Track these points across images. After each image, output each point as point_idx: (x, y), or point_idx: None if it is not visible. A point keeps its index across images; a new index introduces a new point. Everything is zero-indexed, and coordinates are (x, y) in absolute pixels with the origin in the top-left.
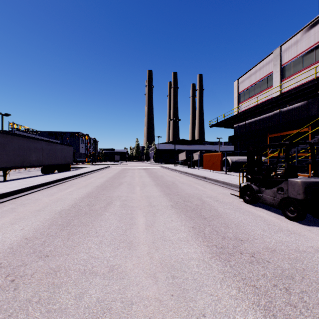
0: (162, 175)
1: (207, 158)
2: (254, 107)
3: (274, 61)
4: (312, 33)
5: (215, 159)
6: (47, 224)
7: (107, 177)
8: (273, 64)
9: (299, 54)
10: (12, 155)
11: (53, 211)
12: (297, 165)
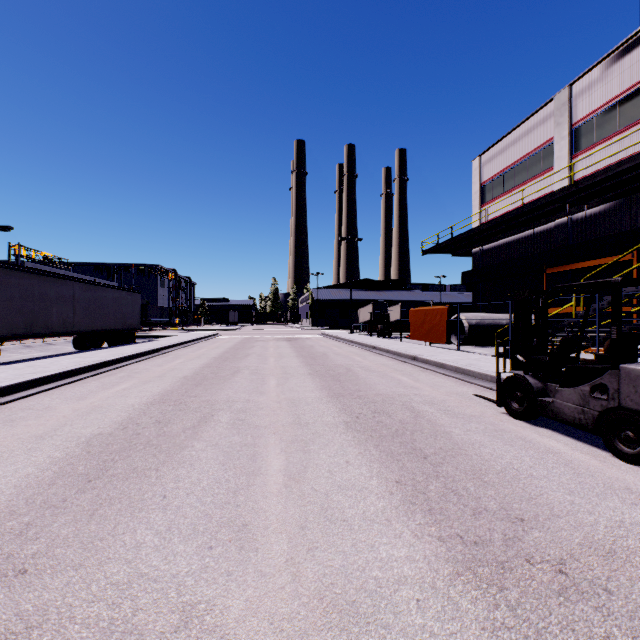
0: (324, 352)
1: (418, 317)
2: (516, 212)
3: (557, 115)
4: (638, 56)
5: (434, 320)
6: (51, 472)
7: (210, 357)
8: (555, 122)
9: (610, 100)
10: (6, 311)
11: (73, 438)
12: (638, 333)
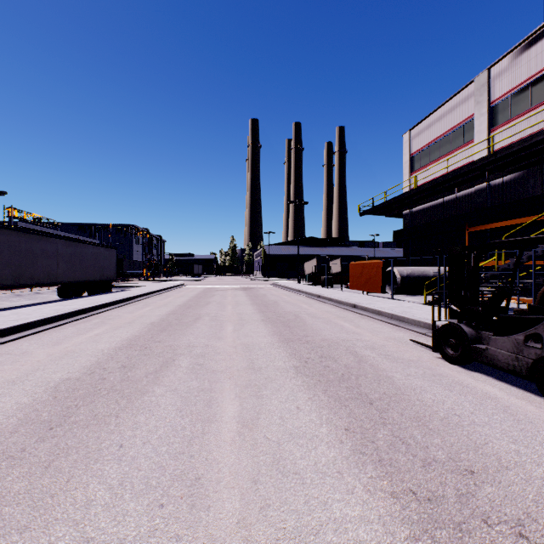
0: (275, 300)
1: (357, 269)
2: (441, 179)
3: (477, 95)
4: None
5: (371, 272)
6: (15, 419)
7: (176, 305)
8: (476, 100)
9: (523, 81)
10: None
11: (42, 383)
12: None
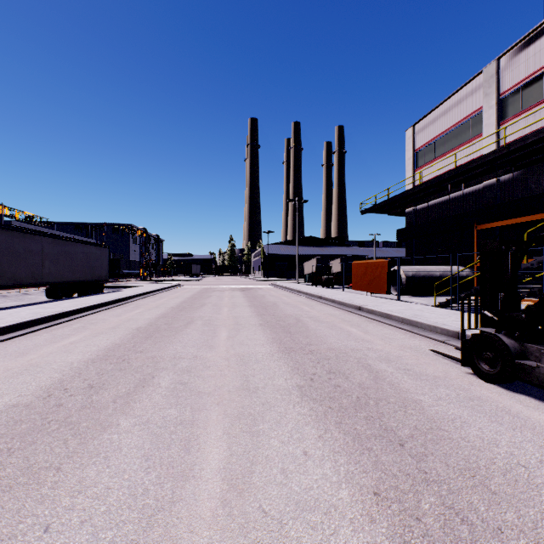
0: (274, 302)
1: (360, 269)
2: (448, 174)
3: (485, 87)
4: None
5: (375, 272)
6: None
7: (168, 307)
8: (484, 92)
9: (536, 70)
10: None
11: None
12: None
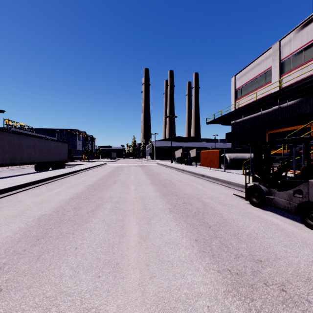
0: (158, 172)
1: (205, 155)
2: (253, 103)
3: (273, 56)
4: None
5: (212, 156)
6: (19, 235)
7: (102, 175)
8: (272, 59)
9: (299, 48)
10: (0, 152)
11: (31, 217)
12: None
